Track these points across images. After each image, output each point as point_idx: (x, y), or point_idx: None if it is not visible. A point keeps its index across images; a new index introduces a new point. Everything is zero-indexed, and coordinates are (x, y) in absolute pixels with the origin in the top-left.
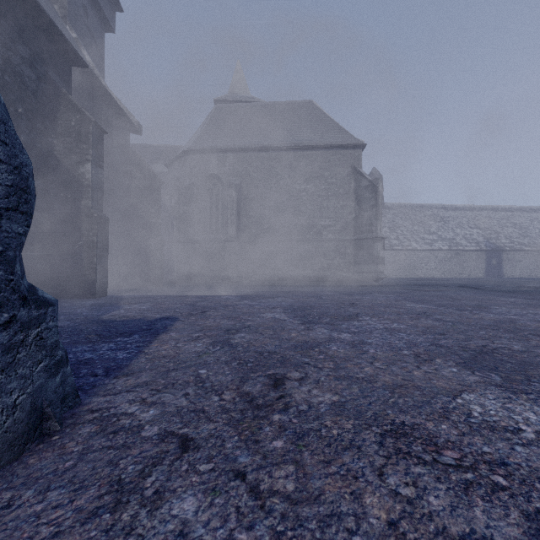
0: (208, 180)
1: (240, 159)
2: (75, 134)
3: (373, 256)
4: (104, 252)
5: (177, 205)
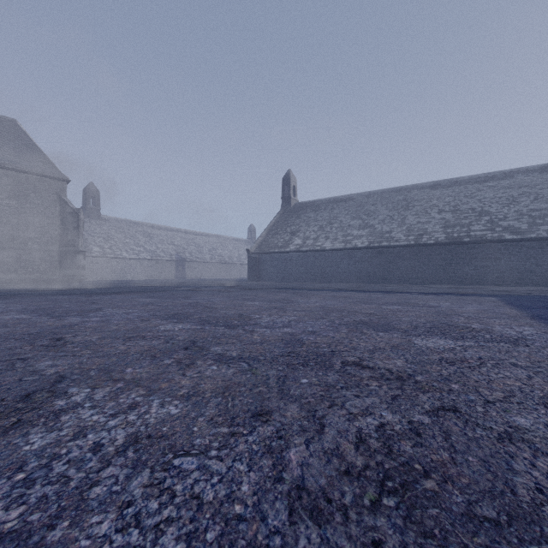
0: None
1: None
2: None
3: (76, 264)
4: None
5: None
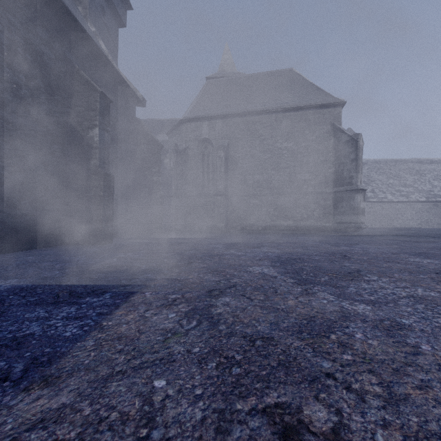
0: (201, 144)
1: (227, 124)
2: (86, 104)
3: (353, 207)
4: (109, 205)
5: (175, 166)
